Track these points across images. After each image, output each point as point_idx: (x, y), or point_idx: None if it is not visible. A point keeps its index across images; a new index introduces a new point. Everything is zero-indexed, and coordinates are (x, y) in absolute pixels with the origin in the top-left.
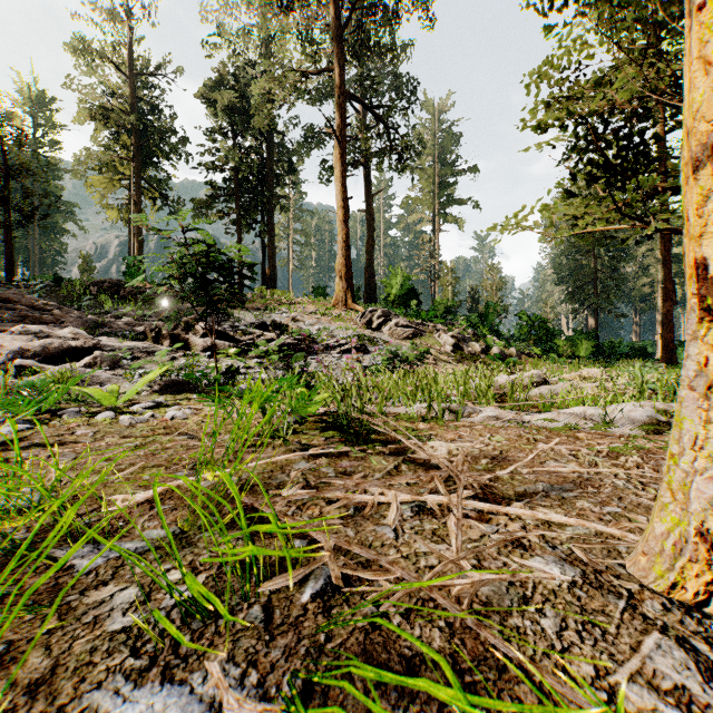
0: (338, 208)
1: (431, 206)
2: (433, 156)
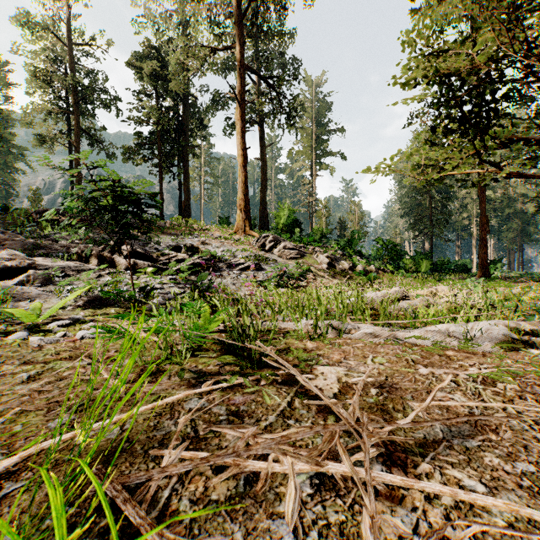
0: (238, 156)
1: (310, 157)
2: (312, 119)
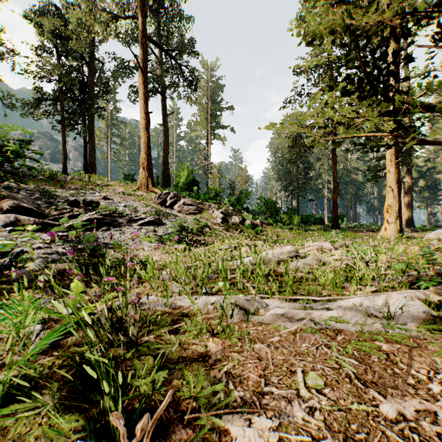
0: (141, 119)
1: (206, 128)
2: (207, 96)
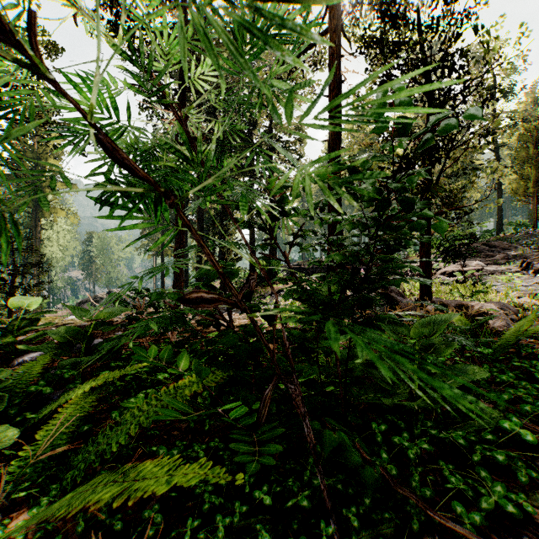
0: None
1: None
2: None
